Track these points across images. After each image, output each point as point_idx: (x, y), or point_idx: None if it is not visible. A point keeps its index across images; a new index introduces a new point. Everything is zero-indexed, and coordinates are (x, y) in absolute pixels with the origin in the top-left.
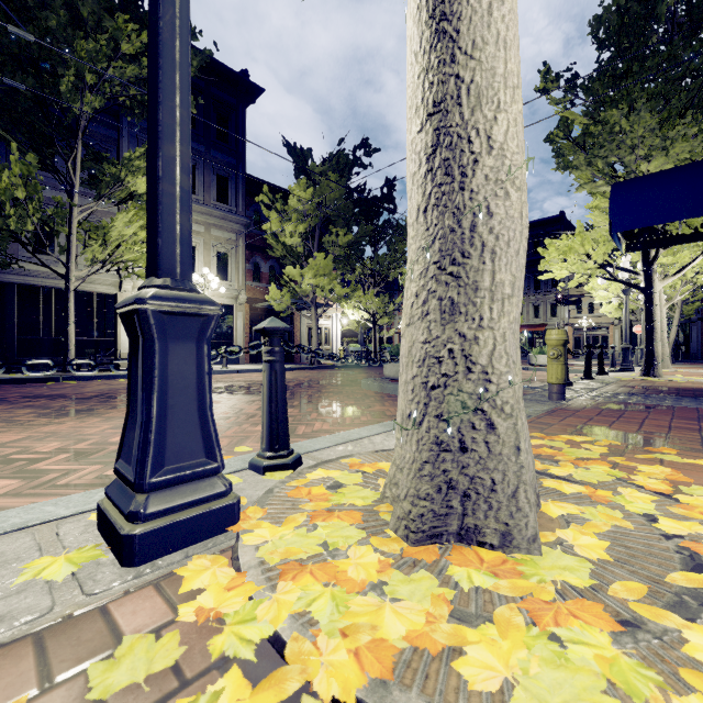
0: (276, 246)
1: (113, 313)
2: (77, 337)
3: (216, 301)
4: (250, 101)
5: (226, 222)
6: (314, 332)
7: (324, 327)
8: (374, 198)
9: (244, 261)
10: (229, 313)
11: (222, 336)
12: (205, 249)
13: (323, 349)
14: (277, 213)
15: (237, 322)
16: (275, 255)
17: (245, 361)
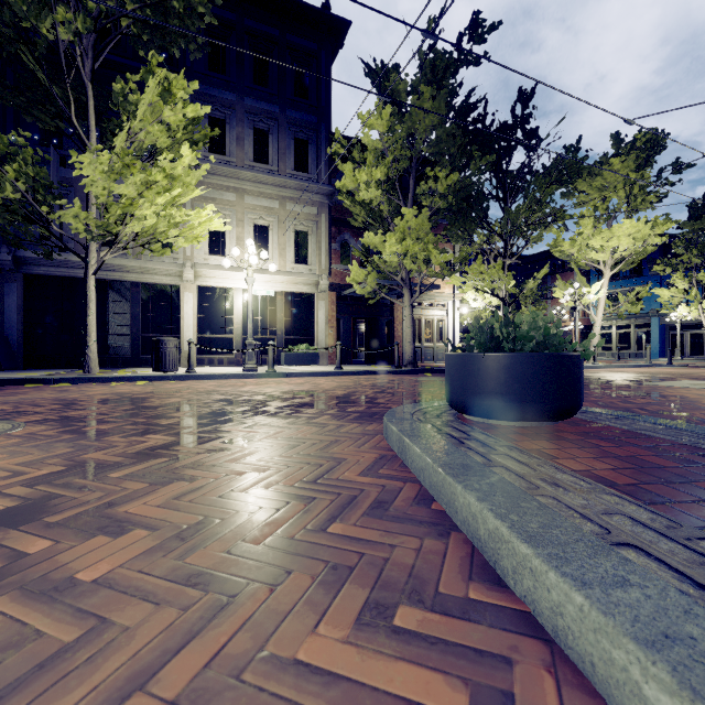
0: (354, 210)
1: (180, 307)
2: (143, 334)
3: (293, 289)
4: (337, 44)
5: (305, 193)
6: (407, 322)
7: (436, 319)
8: (500, 127)
9: (327, 240)
10: (309, 303)
11: (300, 331)
12: (280, 228)
13: (435, 347)
14: (355, 165)
15: (319, 314)
16: (358, 224)
17: (330, 362)
